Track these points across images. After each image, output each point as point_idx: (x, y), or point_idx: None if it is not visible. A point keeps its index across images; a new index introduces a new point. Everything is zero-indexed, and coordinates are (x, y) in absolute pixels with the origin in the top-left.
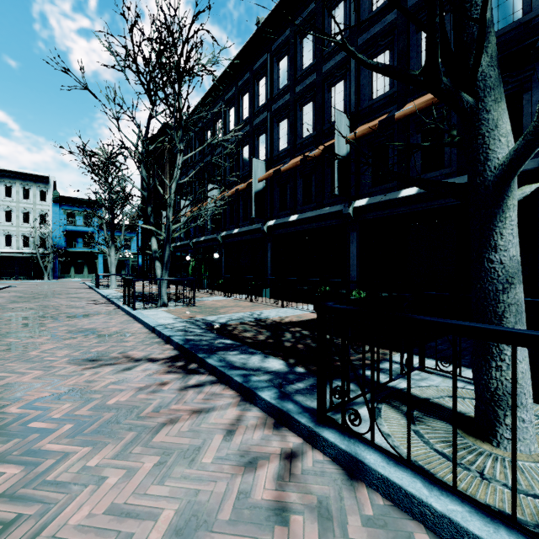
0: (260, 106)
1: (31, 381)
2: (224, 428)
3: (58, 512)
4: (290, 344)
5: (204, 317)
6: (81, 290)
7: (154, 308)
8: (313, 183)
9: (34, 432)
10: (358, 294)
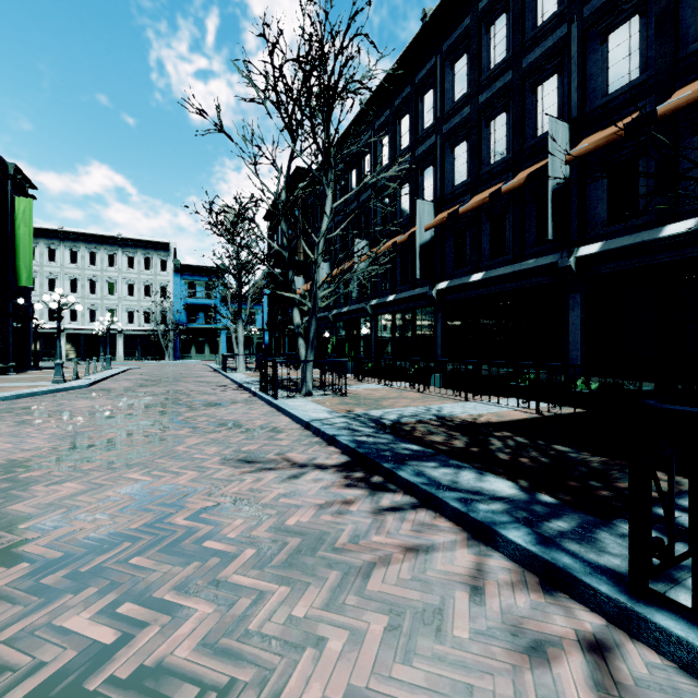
0: (425, 129)
1: (188, 484)
2: (463, 581)
3: (280, 684)
4: (507, 455)
5: (366, 412)
6: (206, 373)
7: (298, 397)
8: (507, 226)
9: (212, 555)
10: (585, 385)
